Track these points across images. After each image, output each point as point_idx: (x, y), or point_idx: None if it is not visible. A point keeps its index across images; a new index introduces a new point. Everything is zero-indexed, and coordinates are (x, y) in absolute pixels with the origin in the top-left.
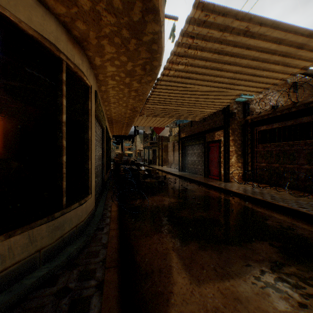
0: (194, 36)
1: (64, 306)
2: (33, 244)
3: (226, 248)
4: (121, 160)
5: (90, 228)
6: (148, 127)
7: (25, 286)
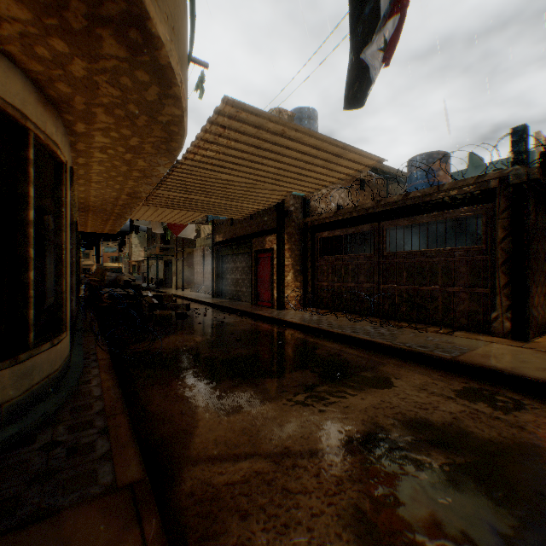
0: (225, 125)
1: (60, 455)
2: None
3: (264, 381)
4: (102, 280)
5: (69, 381)
6: (158, 223)
7: None
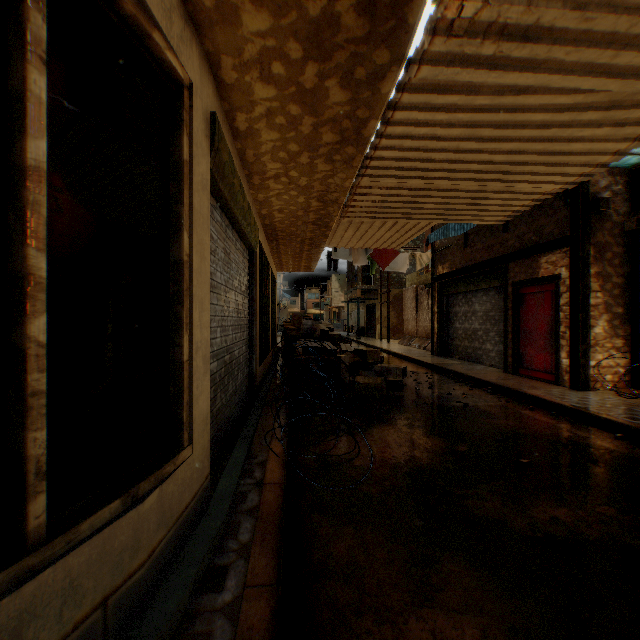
0: None
1: None
2: None
3: None
4: (298, 329)
5: (176, 577)
6: (361, 251)
7: None
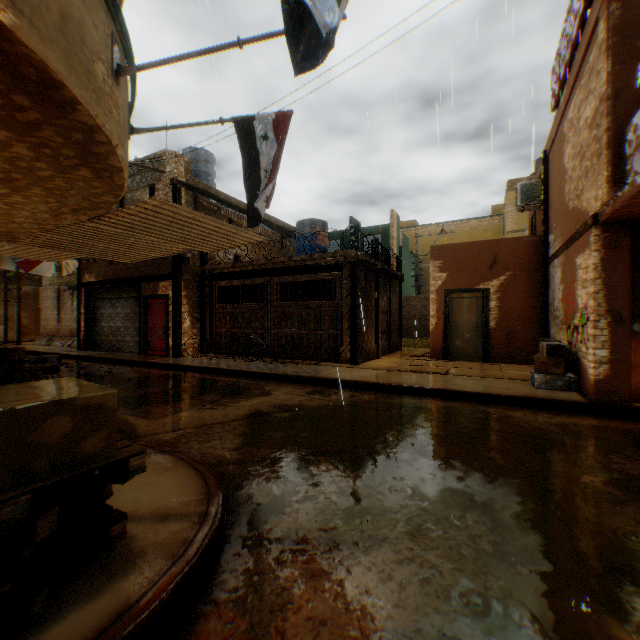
0: (148, 208)
1: None
2: None
3: (178, 403)
4: None
5: None
6: (8, 258)
7: None
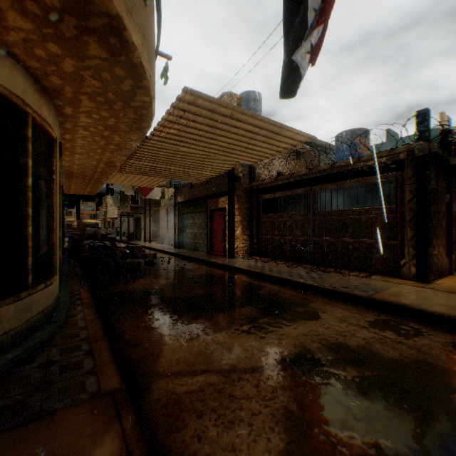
0: (185, 109)
1: (55, 371)
2: (1, 325)
3: (217, 315)
4: (83, 234)
5: (59, 315)
6: (130, 187)
7: (0, 365)
